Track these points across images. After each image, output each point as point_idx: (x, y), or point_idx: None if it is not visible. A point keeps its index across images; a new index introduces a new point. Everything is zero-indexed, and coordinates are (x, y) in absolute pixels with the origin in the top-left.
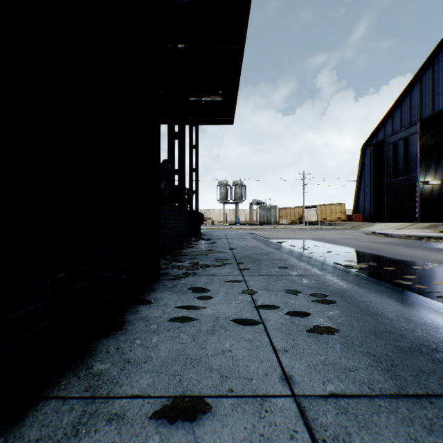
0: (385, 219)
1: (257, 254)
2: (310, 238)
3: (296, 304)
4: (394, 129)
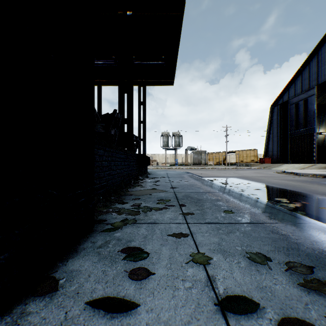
0: (289, 161)
1: (197, 193)
2: (235, 176)
3: (278, 290)
4: (296, 92)
